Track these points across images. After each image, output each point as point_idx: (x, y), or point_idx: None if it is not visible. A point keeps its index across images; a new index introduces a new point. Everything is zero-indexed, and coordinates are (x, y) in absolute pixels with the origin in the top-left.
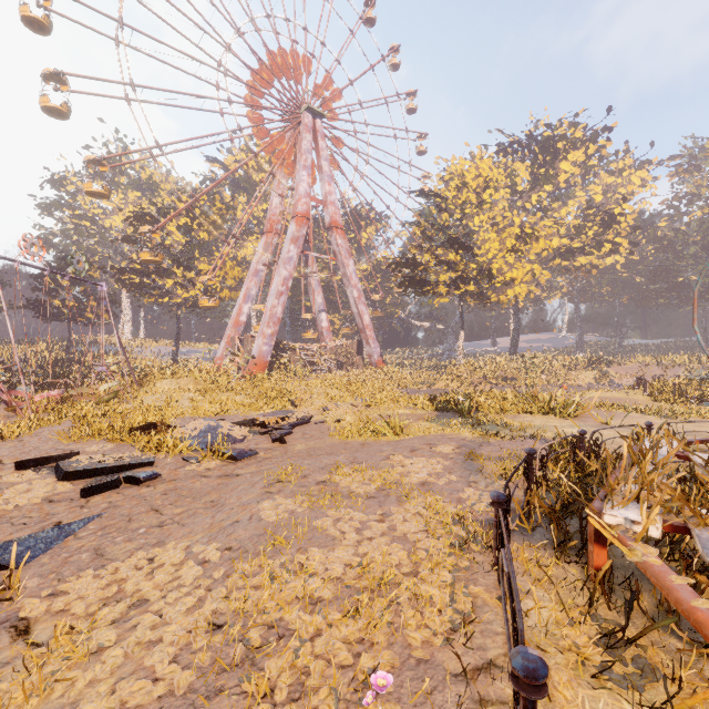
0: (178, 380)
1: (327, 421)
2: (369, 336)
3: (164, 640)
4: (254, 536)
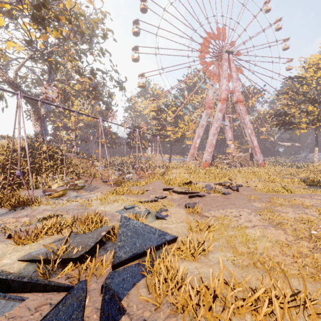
0: (179, 169)
1: (250, 186)
2: (256, 151)
3: (253, 219)
4: (256, 209)
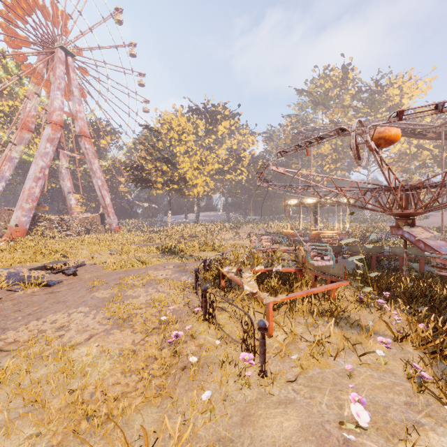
0: None
1: (97, 263)
2: (110, 211)
3: (90, 325)
4: (99, 302)
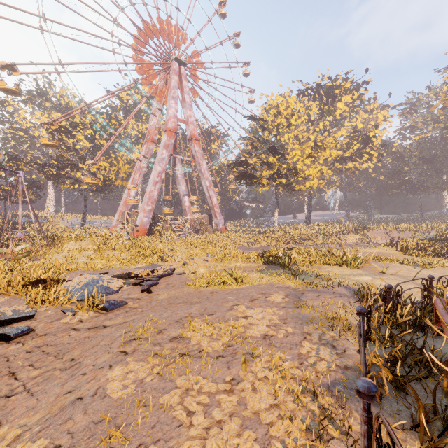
0: (81, 242)
1: (186, 273)
2: (216, 211)
3: None
4: (90, 425)
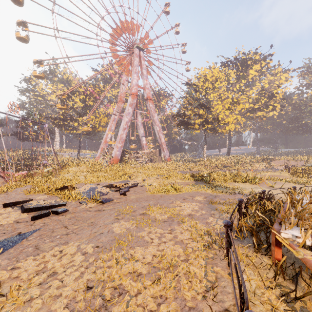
0: (79, 167)
1: (145, 185)
2: (164, 147)
3: (62, 295)
4: (109, 240)
